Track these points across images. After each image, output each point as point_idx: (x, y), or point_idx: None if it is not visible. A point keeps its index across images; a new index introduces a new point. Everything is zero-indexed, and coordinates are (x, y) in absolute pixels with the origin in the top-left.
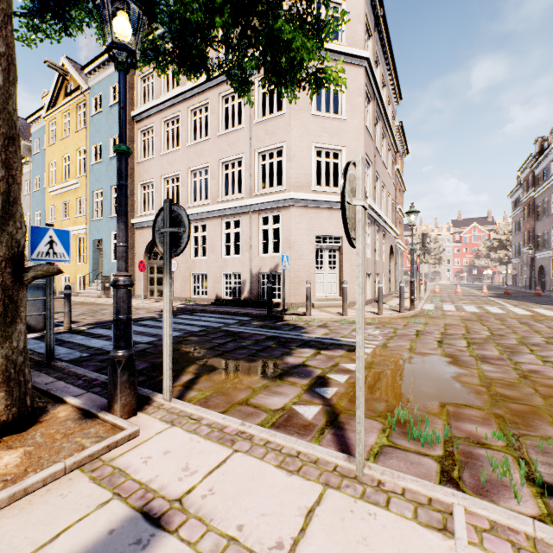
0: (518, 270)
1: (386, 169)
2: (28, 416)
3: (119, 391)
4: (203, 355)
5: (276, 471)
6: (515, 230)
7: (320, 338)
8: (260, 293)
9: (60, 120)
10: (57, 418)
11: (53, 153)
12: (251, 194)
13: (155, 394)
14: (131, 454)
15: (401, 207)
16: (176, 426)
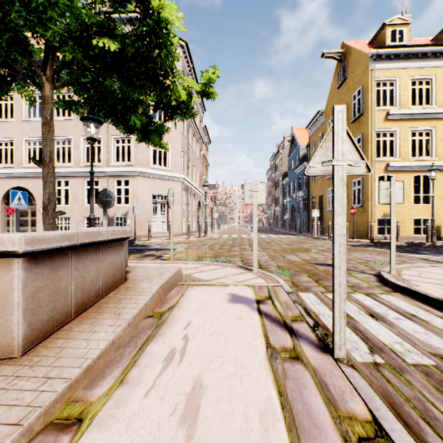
0: (270, 217)
1: (196, 155)
2: None
3: None
4: None
5: (151, 264)
6: (269, 194)
7: (158, 248)
8: None
9: None
10: None
11: None
12: (108, 164)
13: None
14: None
15: (206, 177)
16: None
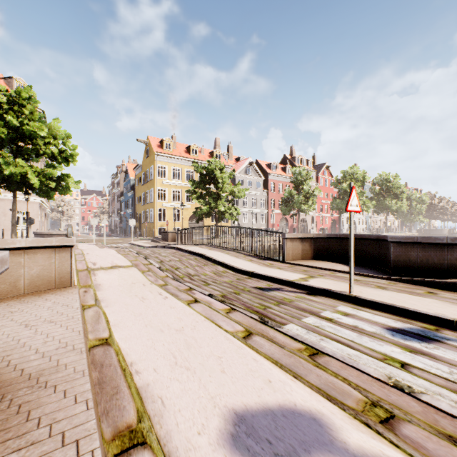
0: (111, 225)
1: None
2: None
3: None
4: None
5: None
6: (110, 205)
7: None
8: None
9: None
10: None
11: None
12: None
13: None
14: None
15: None
16: None
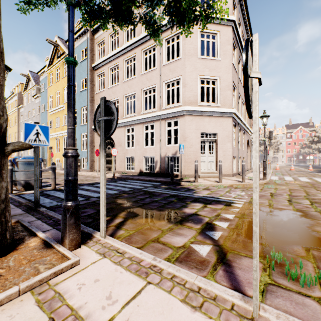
0: None
1: None
2: (7, 246)
3: (68, 231)
4: (130, 206)
5: (182, 306)
6: None
7: (205, 196)
8: (166, 168)
9: (54, 72)
10: (28, 247)
11: (51, 91)
12: (160, 109)
13: (95, 232)
14: (70, 281)
15: None
16: (106, 258)
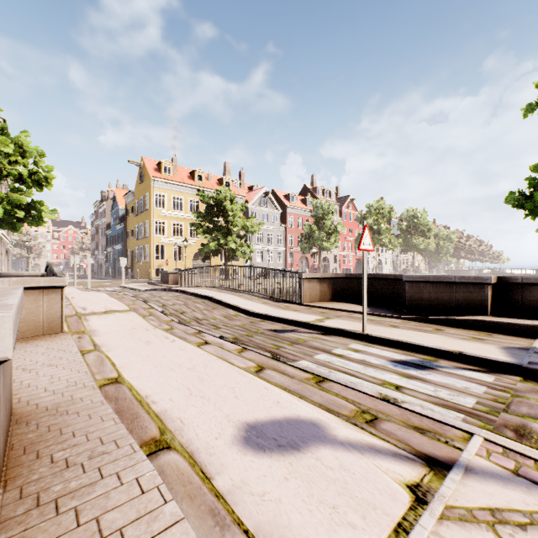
0: (94, 264)
1: None
2: None
3: None
4: None
5: None
6: (93, 240)
7: None
8: None
9: None
10: None
11: None
12: None
13: None
14: None
15: None
16: None
